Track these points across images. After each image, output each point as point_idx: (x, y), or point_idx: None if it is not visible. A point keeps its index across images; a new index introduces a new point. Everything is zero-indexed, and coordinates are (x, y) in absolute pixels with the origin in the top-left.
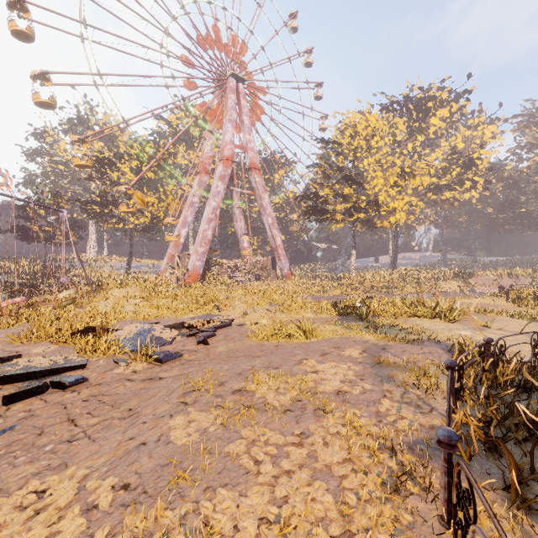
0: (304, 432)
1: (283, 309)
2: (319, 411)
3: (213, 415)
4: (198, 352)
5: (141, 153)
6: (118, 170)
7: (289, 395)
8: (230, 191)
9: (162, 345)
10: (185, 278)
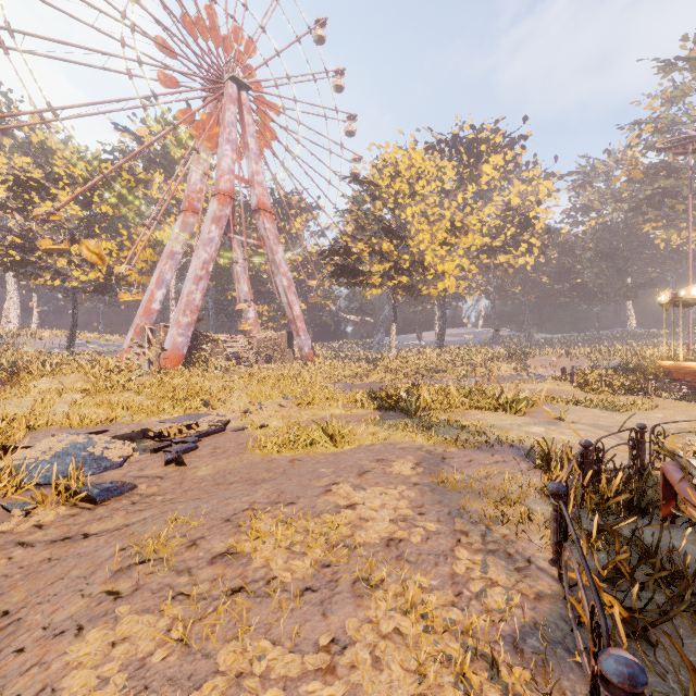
0: (337, 637)
1: (303, 404)
2: (360, 584)
3: (166, 620)
4: (165, 479)
5: (91, 176)
6: (53, 198)
7: (310, 556)
8: (230, 239)
9: (104, 471)
10: (160, 361)
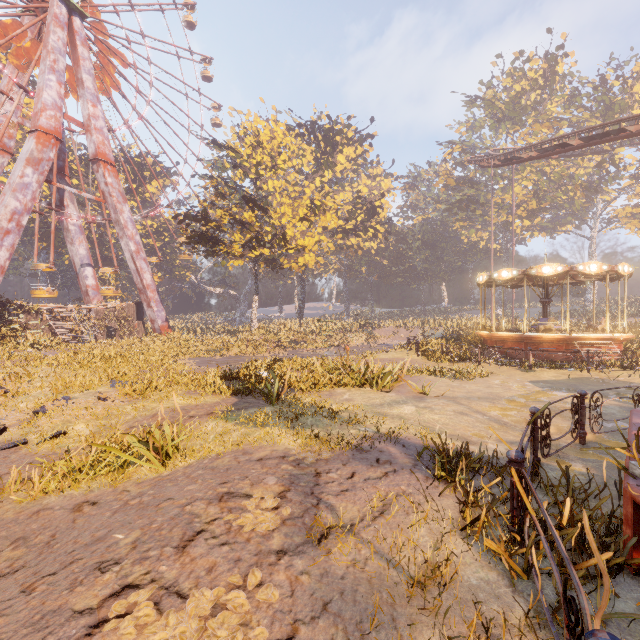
0: None
1: (133, 393)
2: None
3: None
4: None
5: None
6: None
7: None
8: (59, 191)
9: None
10: None
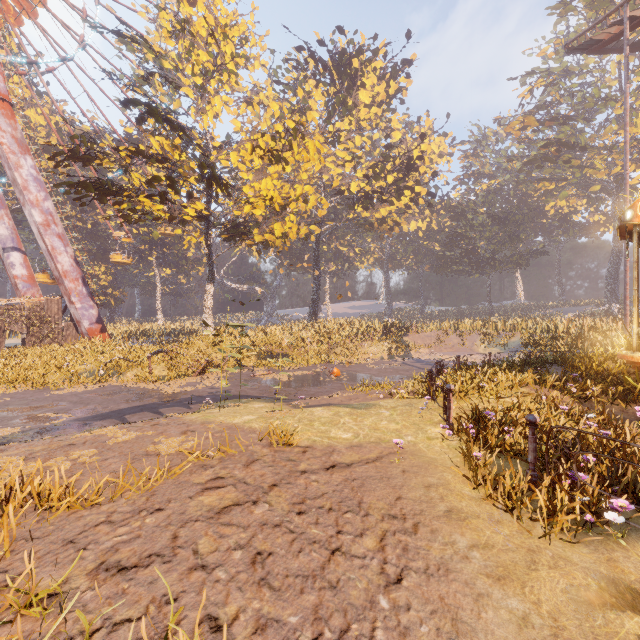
0: None
1: None
2: None
3: None
4: None
5: None
6: None
7: None
8: None
9: None
10: None
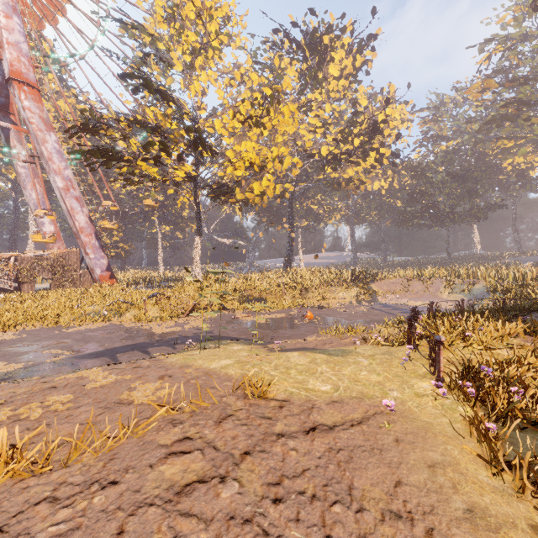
0: None
1: None
2: None
3: None
4: None
5: None
6: None
7: None
8: (3, 131)
9: None
10: None
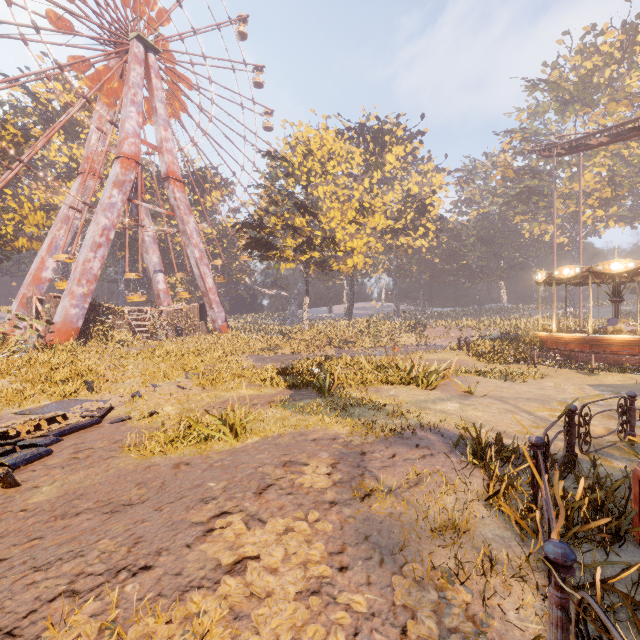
0: None
1: (205, 384)
2: None
3: None
4: None
5: None
6: None
7: None
8: (137, 207)
9: None
10: (49, 335)
